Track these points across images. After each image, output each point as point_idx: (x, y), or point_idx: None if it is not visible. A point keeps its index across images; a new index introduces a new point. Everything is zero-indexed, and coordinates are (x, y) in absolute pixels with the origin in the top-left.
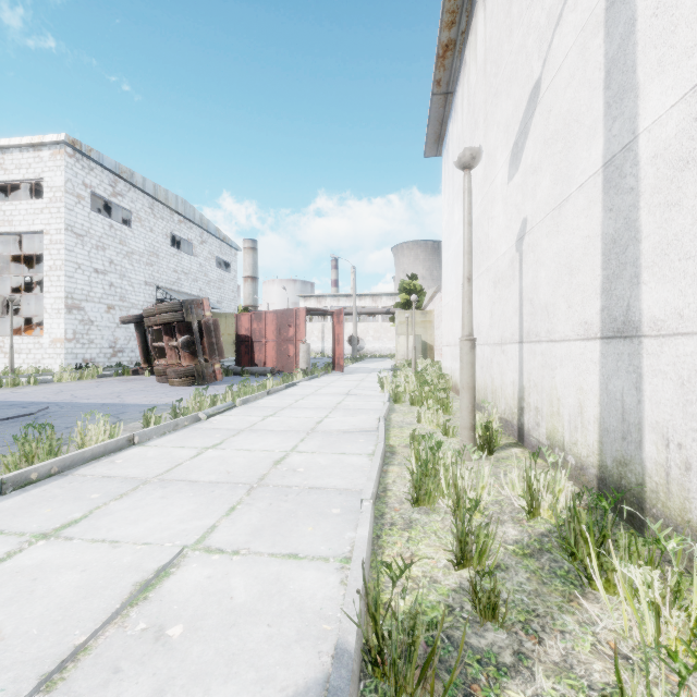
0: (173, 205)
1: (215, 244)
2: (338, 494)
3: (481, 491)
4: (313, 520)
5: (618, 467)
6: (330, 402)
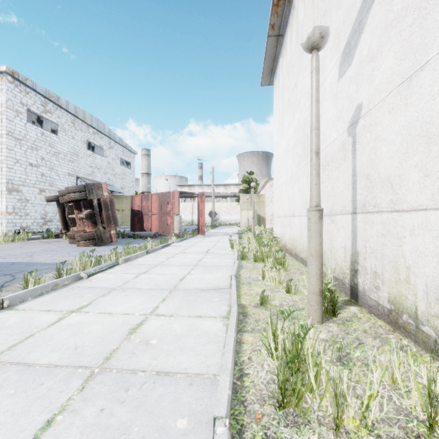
0: (89, 121)
1: (119, 149)
2: (187, 386)
3: (369, 401)
4: None
5: None
6: (193, 259)
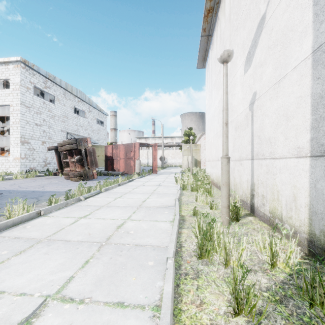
0: (75, 93)
1: (95, 112)
2: (152, 250)
3: (241, 252)
4: (136, 271)
5: (324, 236)
6: (150, 189)
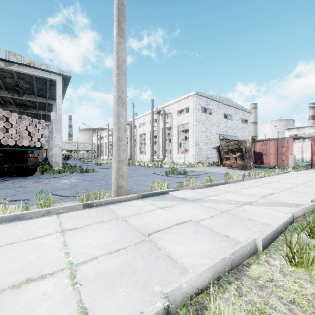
0: (225, 102)
1: (240, 113)
2: (313, 194)
3: None
4: (305, 195)
5: None
6: (309, 179)
